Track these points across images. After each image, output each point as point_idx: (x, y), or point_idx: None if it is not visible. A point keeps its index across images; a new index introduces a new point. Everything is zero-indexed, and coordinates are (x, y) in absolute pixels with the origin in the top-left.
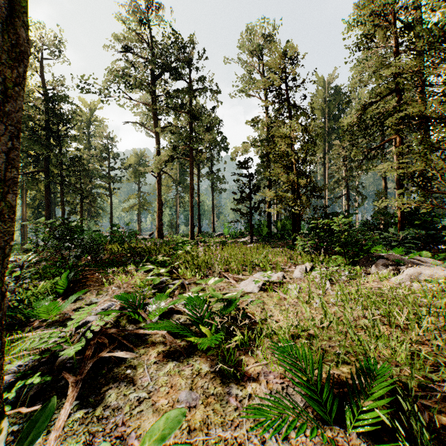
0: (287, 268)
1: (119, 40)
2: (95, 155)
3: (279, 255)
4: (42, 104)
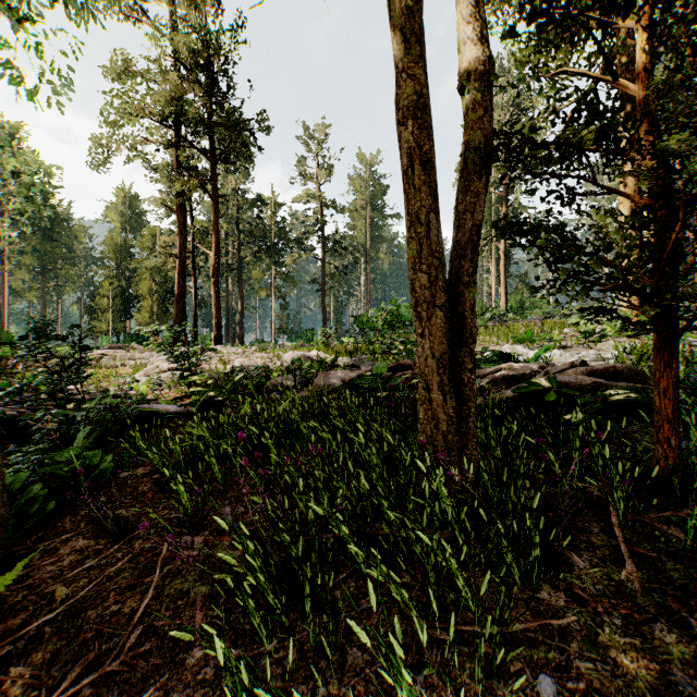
0: None
1: None
2: None
3: None
4: None
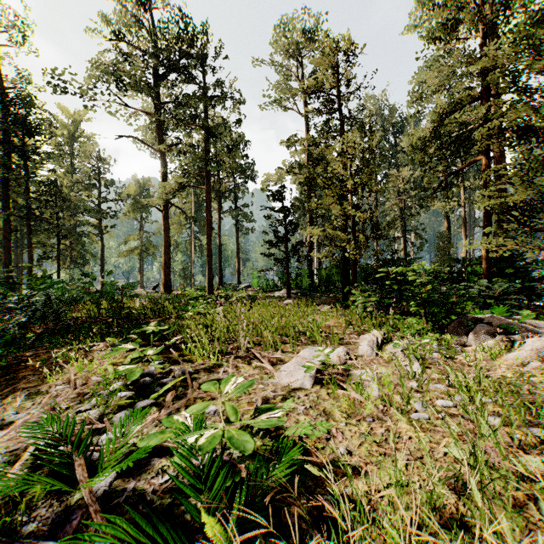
0: (346, 338)
1: (110, 24)
2: (79, 181)
3: (328, 316)
4: (0, 107)
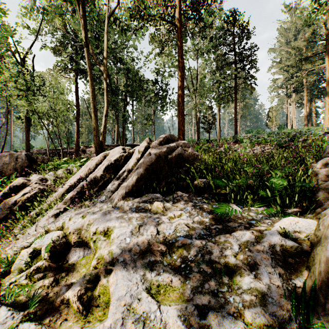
0: None
1: None
2: None
3: None
4: None
